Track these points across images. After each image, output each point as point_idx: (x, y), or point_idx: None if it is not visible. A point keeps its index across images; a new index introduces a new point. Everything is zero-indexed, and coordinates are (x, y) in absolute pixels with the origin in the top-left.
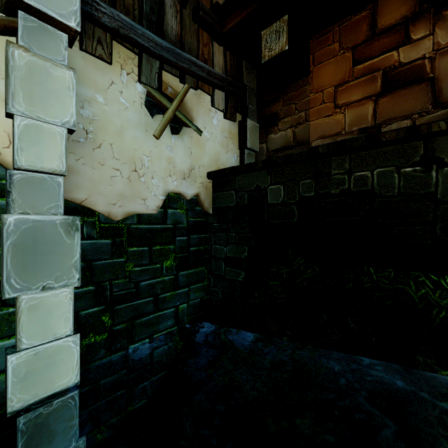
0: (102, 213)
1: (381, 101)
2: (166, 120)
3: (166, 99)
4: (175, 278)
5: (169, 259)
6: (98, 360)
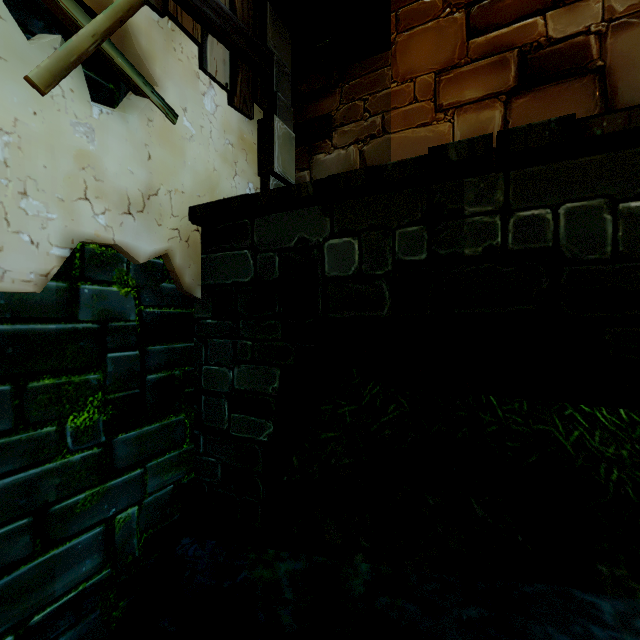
0: None
1: (516, 104)
2: (70, 50)
3: None
4: (104, 452)
5: (86, 408)
6: None
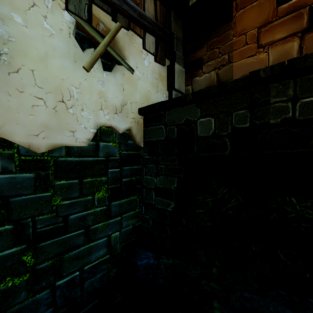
0: (21, 145)
1: (307, 37)
2: (96, 53)
3: (97, 33)
4: (107, 208)
5: (101, 190)
6: (17, 304)
